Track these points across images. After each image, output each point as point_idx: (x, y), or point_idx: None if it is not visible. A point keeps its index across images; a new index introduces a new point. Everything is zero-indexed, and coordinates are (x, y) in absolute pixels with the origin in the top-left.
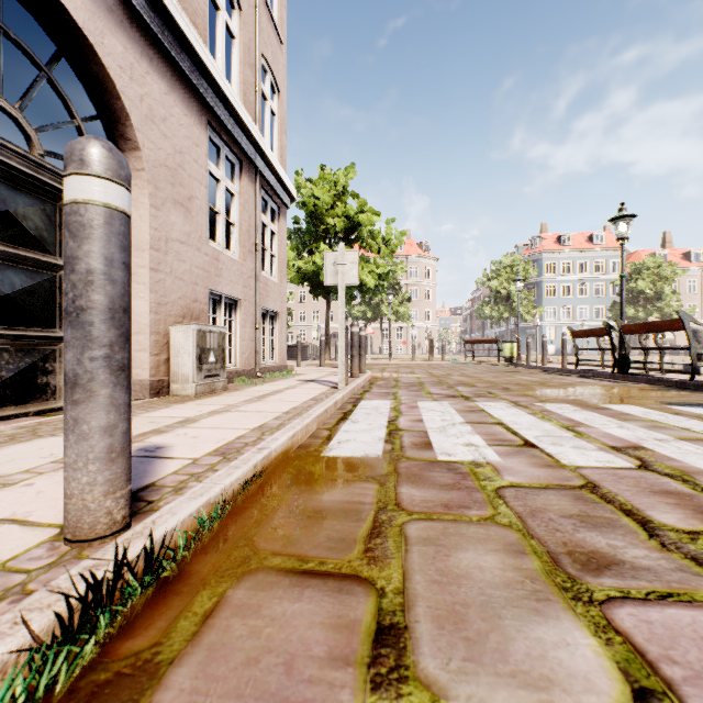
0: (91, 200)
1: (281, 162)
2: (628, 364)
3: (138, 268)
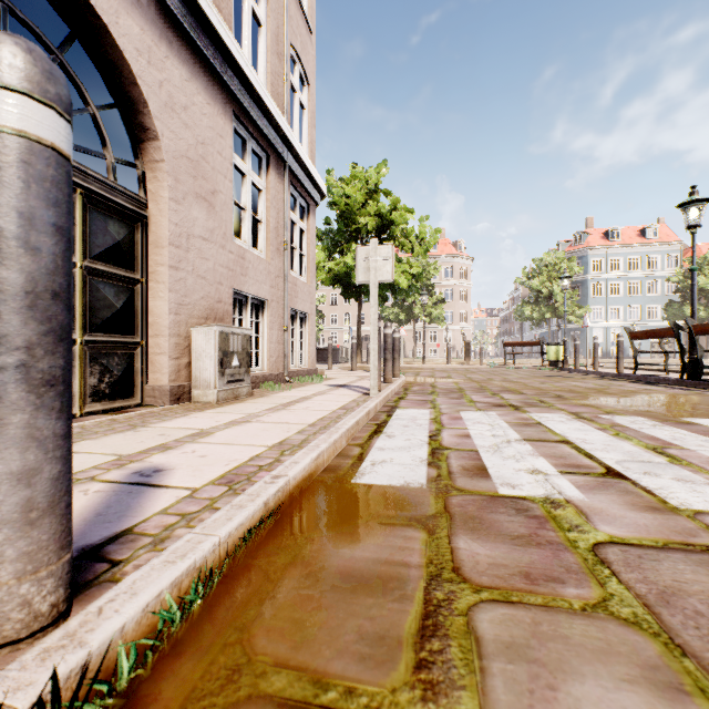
0: None
1: (311, 156)
2: (701, 369)
3: (158, 266)
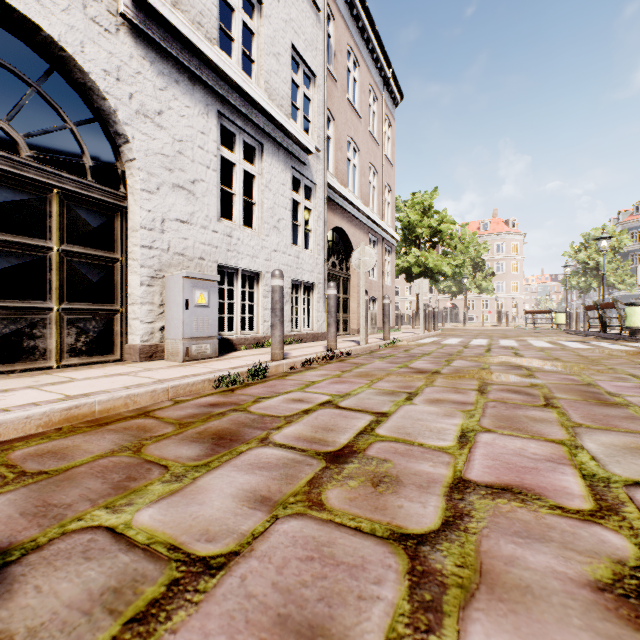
0: (387, 302)
1: (392, 224)
2: (604, 327)
3: (353, 293)
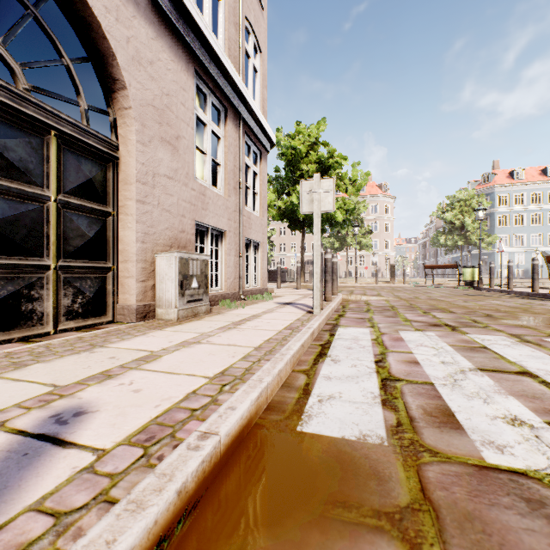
0: None
1: (262, 112)
2: None
3: (127, 200)
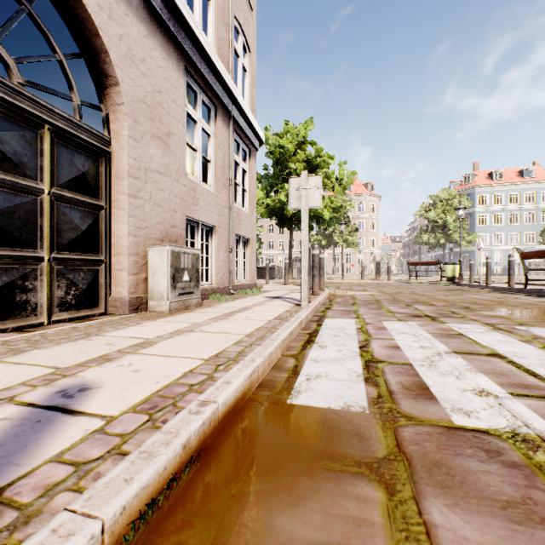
0: None
1: (252, 110)
2: None
3: (119, 195)
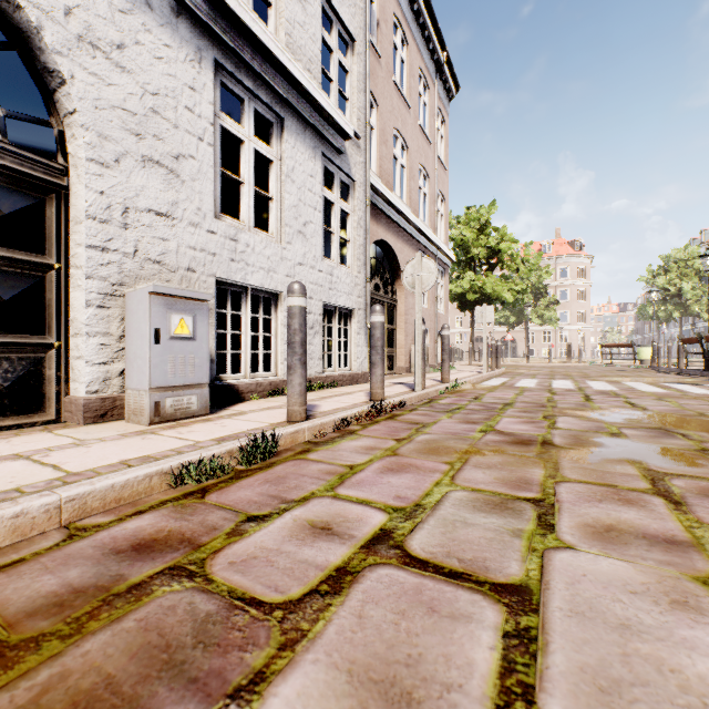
0: (447, 334)
1: (446, 241)
2: None
3: (400, 323)
